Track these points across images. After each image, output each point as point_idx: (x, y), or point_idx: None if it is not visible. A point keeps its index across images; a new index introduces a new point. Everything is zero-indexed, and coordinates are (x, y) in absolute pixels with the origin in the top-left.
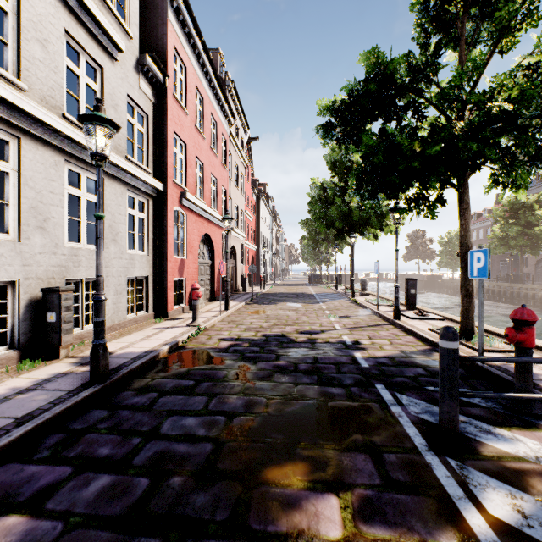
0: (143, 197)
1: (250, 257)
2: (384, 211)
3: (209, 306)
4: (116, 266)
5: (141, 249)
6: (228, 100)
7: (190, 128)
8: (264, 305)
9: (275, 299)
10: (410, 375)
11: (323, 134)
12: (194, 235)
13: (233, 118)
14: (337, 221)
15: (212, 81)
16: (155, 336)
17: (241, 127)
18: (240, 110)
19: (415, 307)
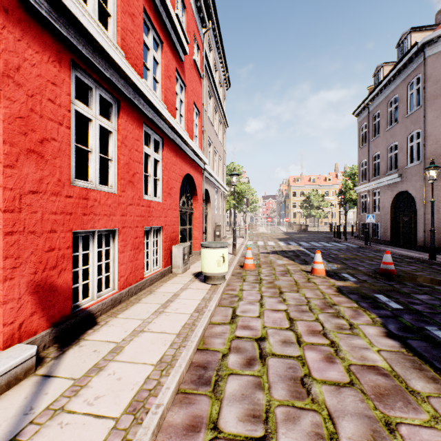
0: None
1: None
2: None
3: None
4: None
5: None
6: None
7: None
8: None
9: None
10: None
11: None
12: None
13: None
14: None
15: None
16: None
17: None
18: None
19: None
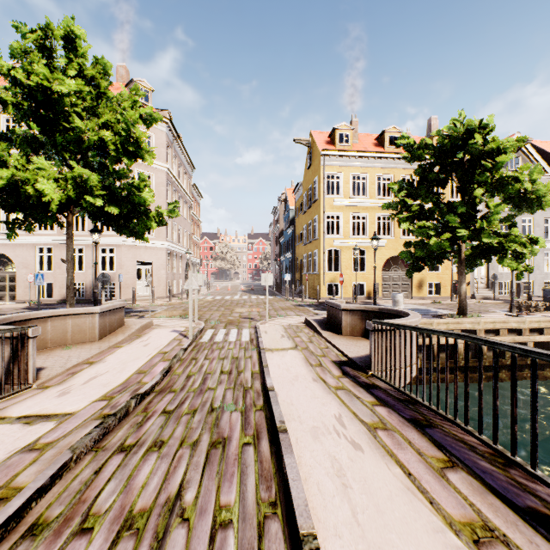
0: None
1: None
2: None
3: None
4: (538, 277)
5: None
6: None
7: None
8: None
9: None
10: None
11: None
12: None
13: None
14: None
15: None
16: None
17: None
18: None
19: None
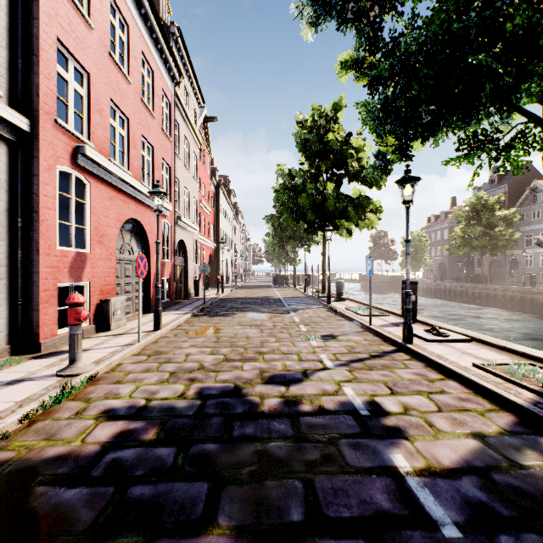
0: None
1: (207, 255)
2: (362, 201)
3: (134, 323)
4: None
5: None
6: (170, 44)
7: (98, 52)
8: (217, 317)
9: (234, 307)
10: None
11: None
12: (108, 217)
13: (179, 75)
14: (309, 212)
15: (142, 5)
16: None
17: (194, 97)
18: (191, 73)
19: (415, 319)
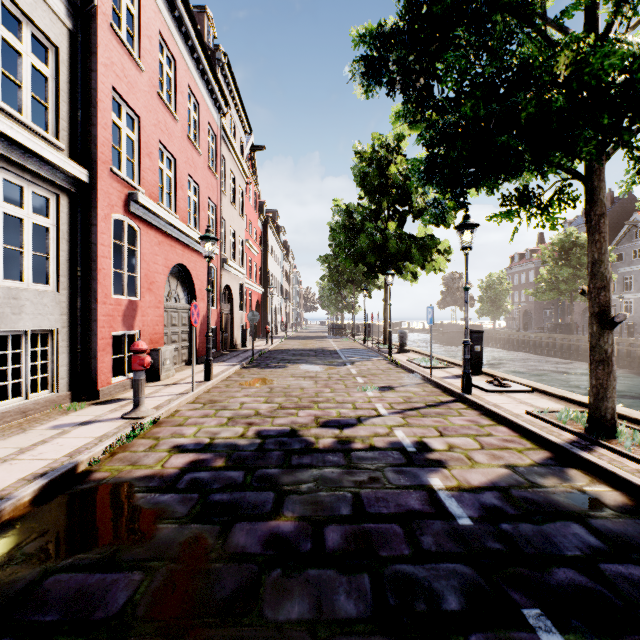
0: (46, 189)
1: (254, 301)
2: (428, 242)
3: (183, 374)
4: None
5: (44, 281)
6: (216, 74)
7: (148, 94)
8: (269, 369)
9: (285, 359)
10: (575, 555)
11: (364, 71)
12: (156, 263)
13: (226, 106)
14: (368, 253)
15: (189, 37)
16: (36, 450)
17: (240, 126)
18: (237, 100)
19: (481, 371)
